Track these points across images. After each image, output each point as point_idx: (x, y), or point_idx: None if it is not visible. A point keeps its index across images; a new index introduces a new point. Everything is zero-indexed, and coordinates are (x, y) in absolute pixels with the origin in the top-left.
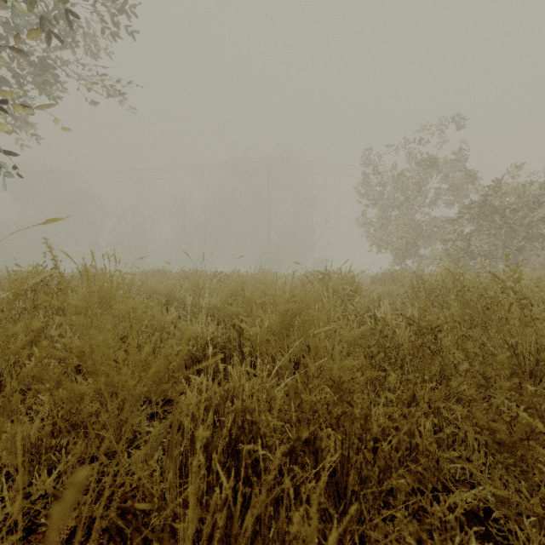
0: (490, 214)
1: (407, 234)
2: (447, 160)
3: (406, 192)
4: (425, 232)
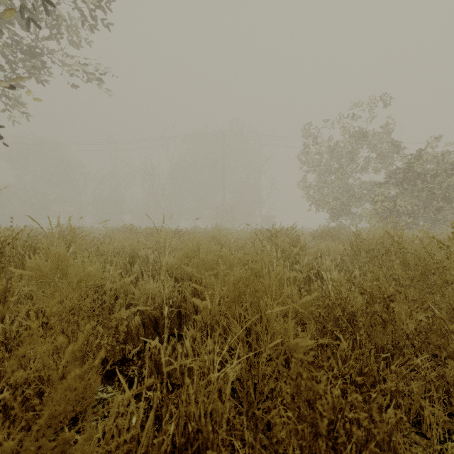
0: (413, 178)
1: (341, 196)
2: (375, 133)
3: (340, 160)
4: (356, 194)
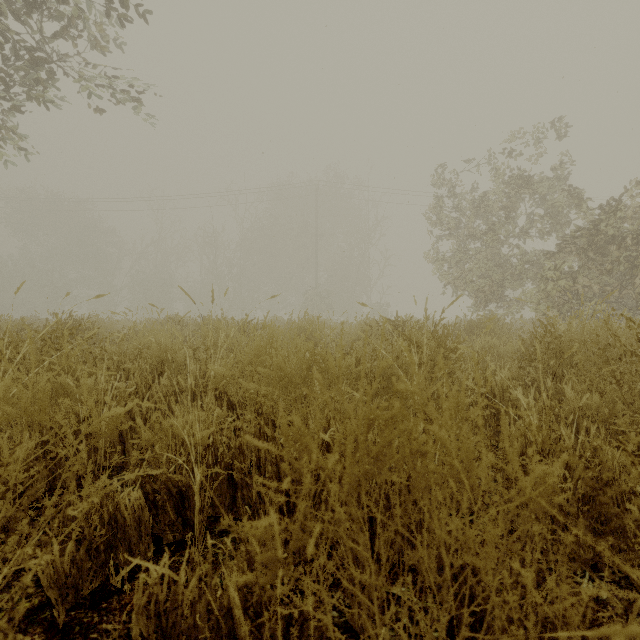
0: (603, 244)
1: (491, 272)
2: (543, 178)
3: (490, 218)
4: (514, 269)
